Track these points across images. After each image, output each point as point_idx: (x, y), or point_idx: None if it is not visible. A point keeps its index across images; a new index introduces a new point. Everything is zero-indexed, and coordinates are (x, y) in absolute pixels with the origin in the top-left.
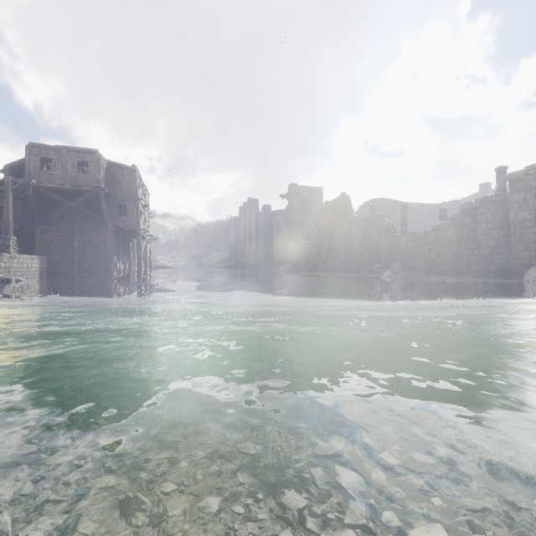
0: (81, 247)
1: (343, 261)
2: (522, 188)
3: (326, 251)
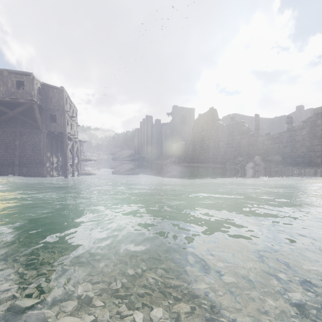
0: (21, 145)
1: (212, 156)
2: None
3: (199, 149)
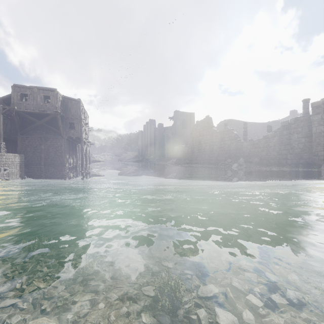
0: (46, 149)
1: (208, 157)
2: (320, 112)
3: (197, 151)
